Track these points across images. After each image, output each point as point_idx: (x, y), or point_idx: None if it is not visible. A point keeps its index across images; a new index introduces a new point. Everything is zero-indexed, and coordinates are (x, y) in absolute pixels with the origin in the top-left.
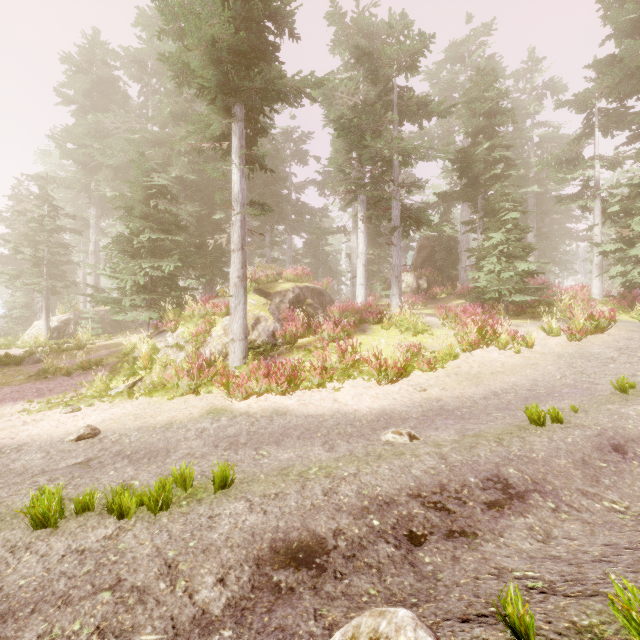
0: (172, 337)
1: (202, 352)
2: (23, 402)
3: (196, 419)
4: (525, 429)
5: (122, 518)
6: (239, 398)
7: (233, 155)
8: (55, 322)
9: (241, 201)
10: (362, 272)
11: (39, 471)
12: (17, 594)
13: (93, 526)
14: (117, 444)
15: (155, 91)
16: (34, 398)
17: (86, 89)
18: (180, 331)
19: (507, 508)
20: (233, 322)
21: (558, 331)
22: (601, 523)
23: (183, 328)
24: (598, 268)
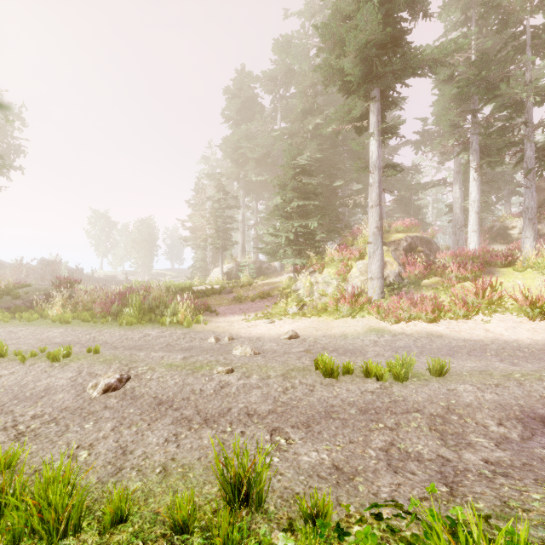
0: (320, 276)
1: (345, 287)
2: (237, 315)
3: (363, 334)
4: None
5: (378, 380)
6: (392, 322)
7: (371, 130)
8: (225, 269)
9: (378, 166)
10: (474, 219)
11: (283, 352)
12: (355, 404)
13: (361, 381)
14: (317, 343)
15: (282, 97)
16: (241, 313)
17: (238, 108)
18: (325, 272)
19: None
20: (371, 264)
21: None
22: None
23: (327, 270)
24: None
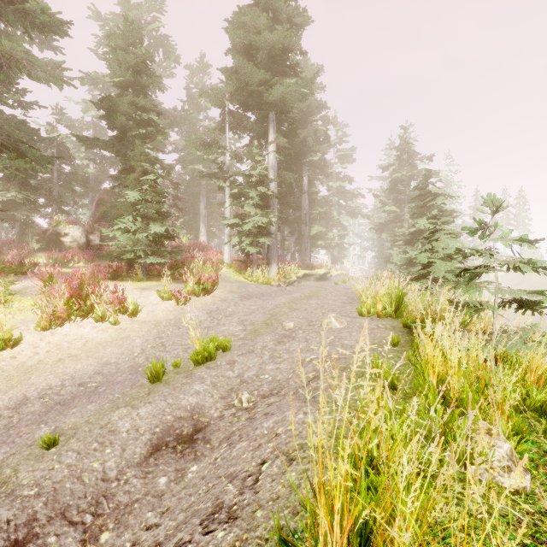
0: None
1: None
2: None
3: None
4: None
5: None
6: None
7: None
8: None
9: None
10: None
11: None
12: None
13: None
14: None
15: None
16: None
17: None
18: None
19: None
20: None
21: (170, 295)
22: None
23: None
24: (228, 238)
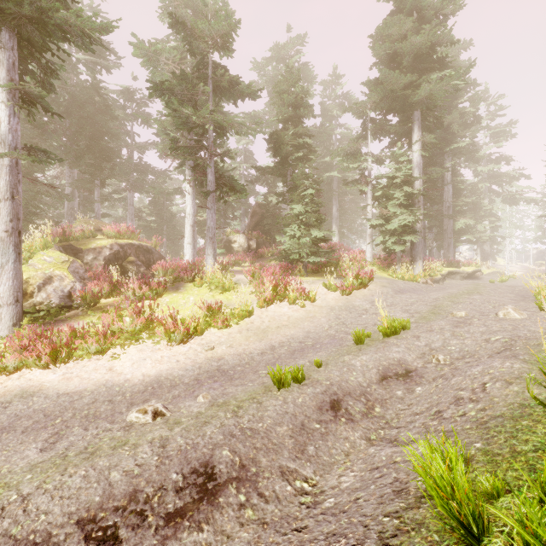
0: None
1: None
2: None
3: None
4: (269, 391)
5: None
6: None
7: None
8: None
9: (11, 143)
10: (190, 232)
11: None
12: None
13: None
14: None
15: None
16: None
17: None
18: None
19: (189, 518)
20: None
21: (335, 287)
22: (276, 519)
23: None
24: (370, 237)
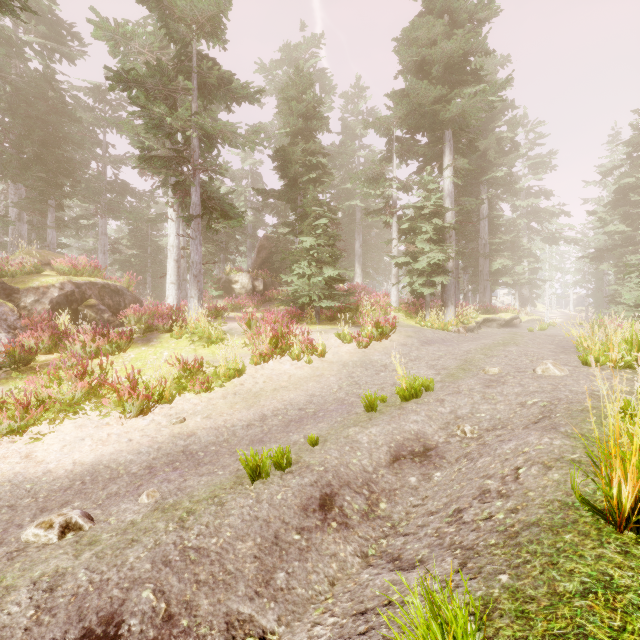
0: None
1: None
2: None
3: None
4: (239, 485)
5: None
6: None
7: None
8: None
9: None
10: (173, 268)
11: None
12: None
13: None
14: None
15: None
16: None
17: None
18: None
19: None
20: None
21: (350, 338)
22: None
23: None
24: (395, 278)
